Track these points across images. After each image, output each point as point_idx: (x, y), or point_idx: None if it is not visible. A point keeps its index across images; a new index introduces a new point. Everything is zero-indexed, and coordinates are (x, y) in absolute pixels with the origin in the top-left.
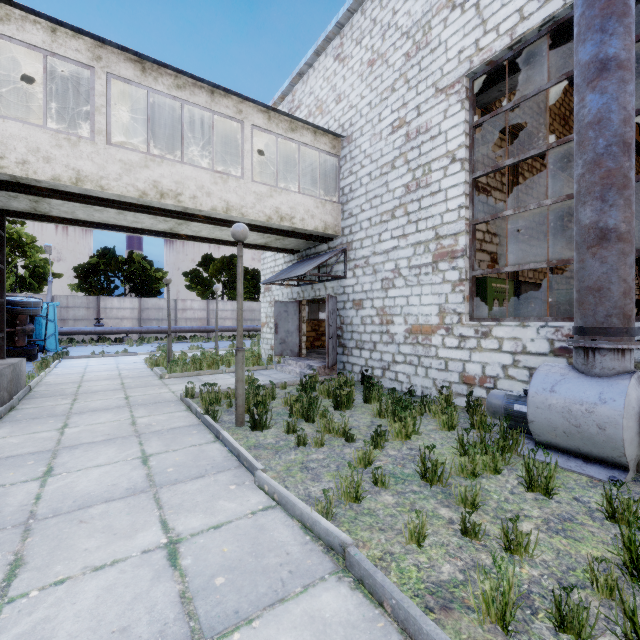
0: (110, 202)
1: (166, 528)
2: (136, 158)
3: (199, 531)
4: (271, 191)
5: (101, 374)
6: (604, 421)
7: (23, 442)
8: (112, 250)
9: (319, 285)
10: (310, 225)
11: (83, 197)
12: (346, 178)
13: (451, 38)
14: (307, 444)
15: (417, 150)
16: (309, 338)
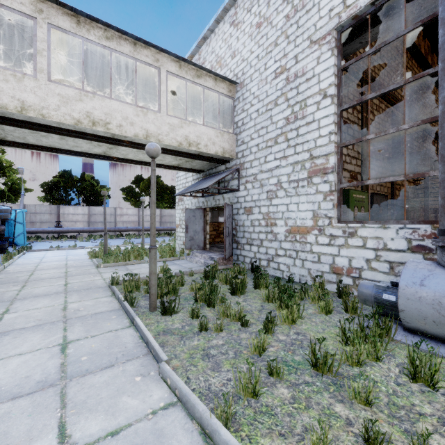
0: (51, 128)
1: (62, 435)
2: (72, 93)
3: (95, 439)
4: (181, 123)
5: (52, 264)
6: None
7: None
8: (69, 172)
9: (219, 196)
10: (212, 150)
11: (28, 123)
12: (239, 114)
13: (323, 0)
14: (208, 329)
15: (295, 90)
16: (211, 236)
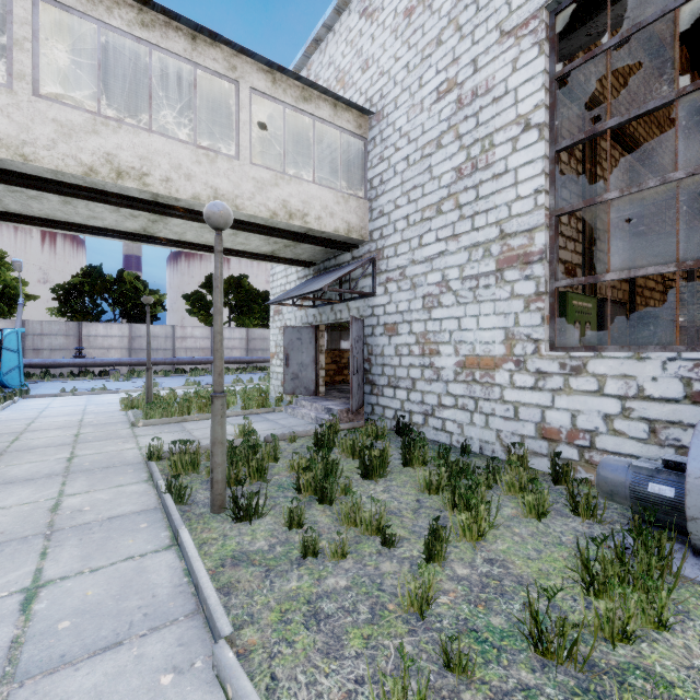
0: (42, 181)
1: None
2: (79, 119)
3: None
4: (276, 178)
5: (57, 420)
6: None
7: None
8: (98, 268)
9: (340, 305)
10: (329, 226)
11: None
12: (375, 166)
13: None
14: (319, 552)
15: (473, 119)
16: (329, 372)
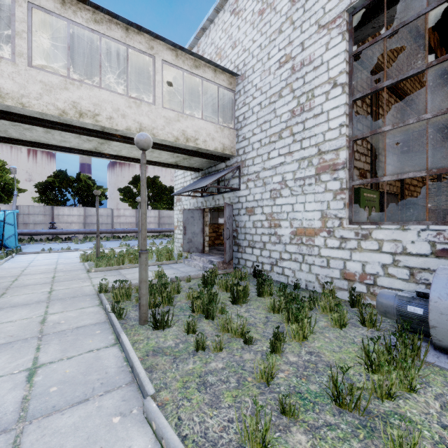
0: (33, 119)
1: None
2: (56, 80)
3: None
4: (178, 116)
5: (40, 268)
6: None
7: None
8: (64, 172)
9: (218, 196)
10: (211, 146)
11: (7, 114)
12: (240, 109)
13: None
14: (206, 347)
15: (301, 80)
16: (211, 238)
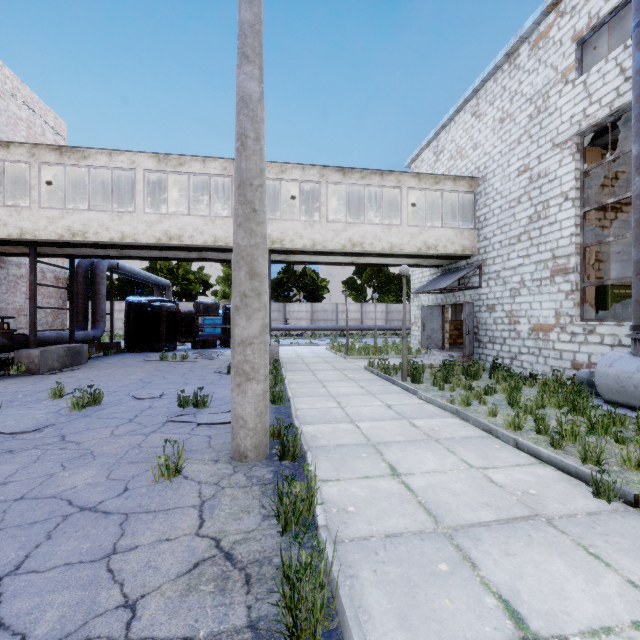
0: (326, 253)
1: (383, 402)
2: (340, 227)
3: (397, 404)
4: (421, 230)
5: (308, 355)
6: (637, 383)
7: (303, 377)
8: (292, 267)
9: (459, 293)
10: (450, 250)
11: (314, 253)
12: (481, 209)
13: (564, 106)
14: (445, 390)
15: (538, 190)
16: (452, 336)
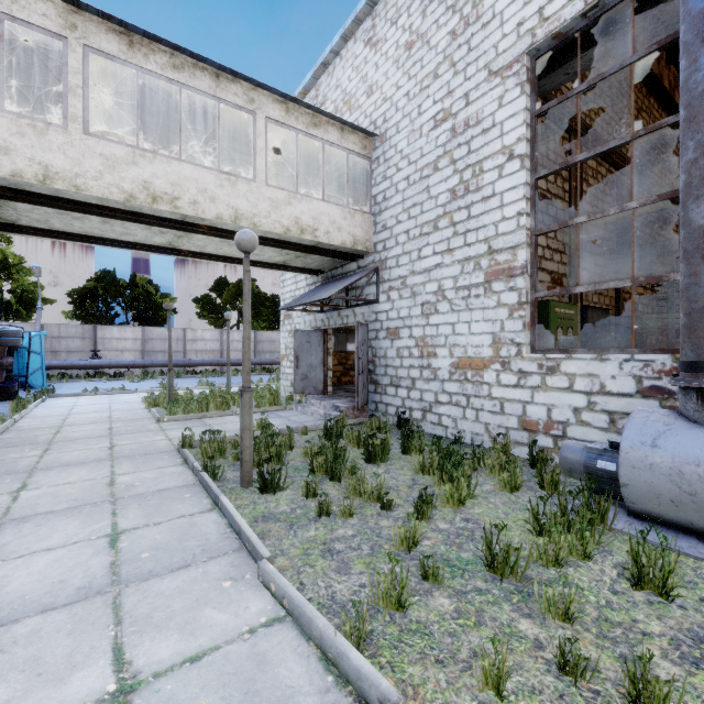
0: (89, 207)
1: (119, 662)
2: (121, 152)
3: (168, 667)
4: (289, 197)
5: (88, 416)
6: None
7: None
8: (112, 273)
9: (347, 311)
10: (336, 239)
11: (54, 200)
12: (379, 184)
13: (508, 8)
14: (331, 513)
15: (465, 147)
16: (335, 373)
